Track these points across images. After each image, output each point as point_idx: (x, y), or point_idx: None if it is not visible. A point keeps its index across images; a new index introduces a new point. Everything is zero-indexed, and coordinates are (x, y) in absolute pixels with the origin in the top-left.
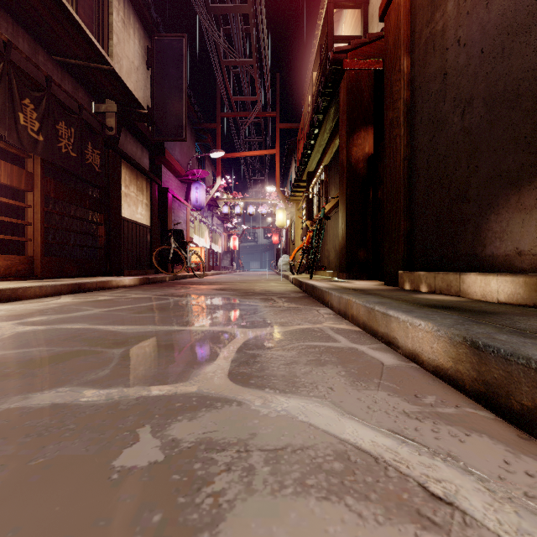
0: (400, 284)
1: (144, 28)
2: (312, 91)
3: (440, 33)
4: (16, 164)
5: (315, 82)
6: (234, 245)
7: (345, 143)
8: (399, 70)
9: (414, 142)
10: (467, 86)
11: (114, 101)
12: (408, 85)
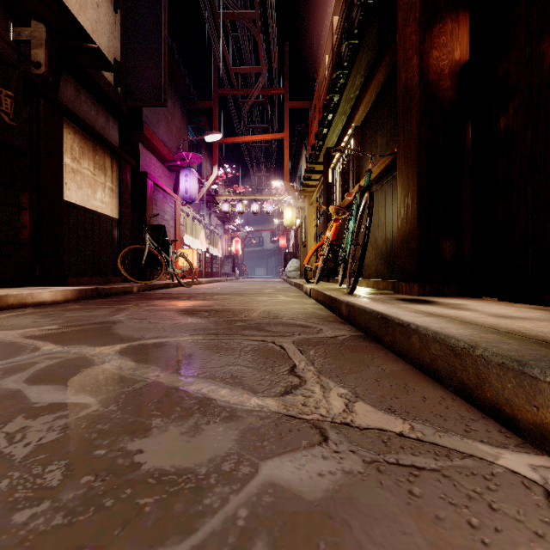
0: None
1: None
2: (332, 42)
3: None
4: None
5: (336, 29)
6: (236, 249)
7: (415, 45)
8: None
9: None
10: None
11: (43, 24)
12: None
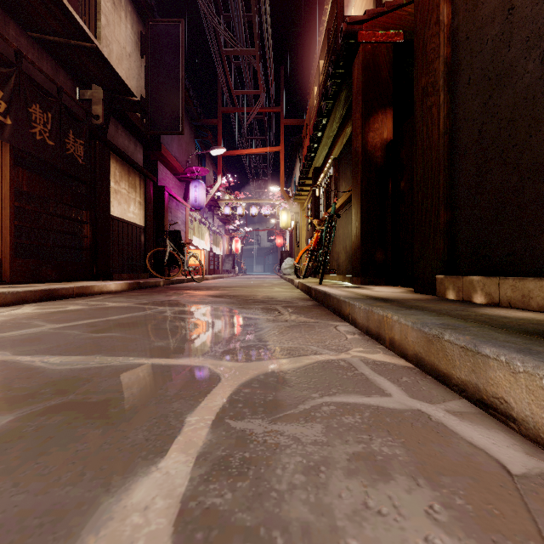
0: (440, 291)
1: (138, 12)
2: (319, 80)
3: None
4: None
5: (322, 71)
6: (236, 248)
7: (360, 128)
8: (437, 22)
9: (458, 110)
10: None
11: (101, 87)
12: (448, 39)
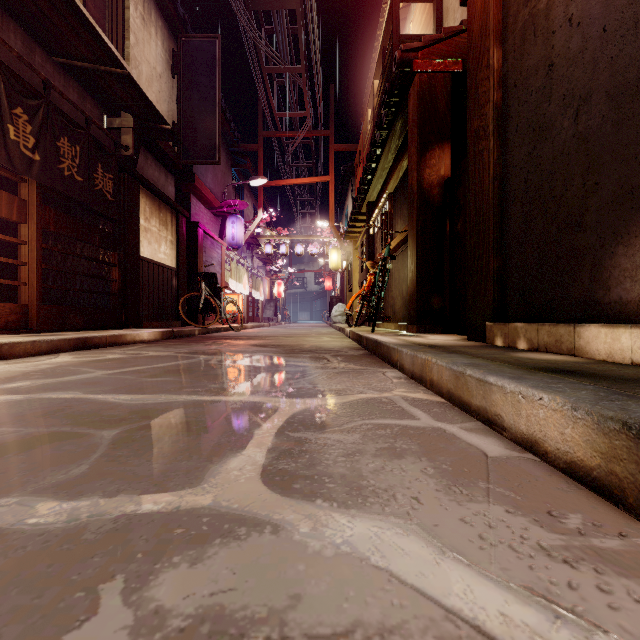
0: (489, 338)
1: (169, 26)
2: (373, 103)
3: (544, 12)
4: (12, 193)
5: (376, 93)
6: (279, 292)
7: (415, 164)
8: (488, 66)
9: (508, 156)
10: (583, 78)
11: (131, 115)
12: (499, 84)
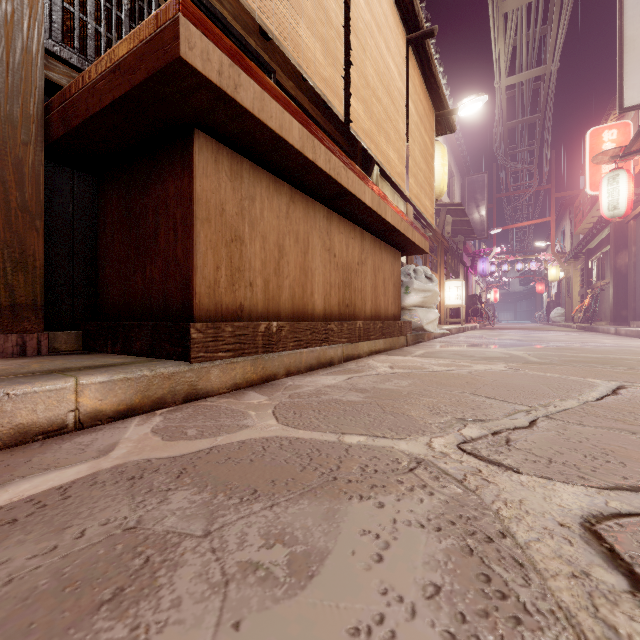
0: (630, 325)
1: (460, 175)
2: None
3: None
4: None
5: None
6: (495, 298)
7: (612, 258)
8: (631, 250)
9: (636, 277)
10: None
11: (462, 236)
12: (634, 256)
